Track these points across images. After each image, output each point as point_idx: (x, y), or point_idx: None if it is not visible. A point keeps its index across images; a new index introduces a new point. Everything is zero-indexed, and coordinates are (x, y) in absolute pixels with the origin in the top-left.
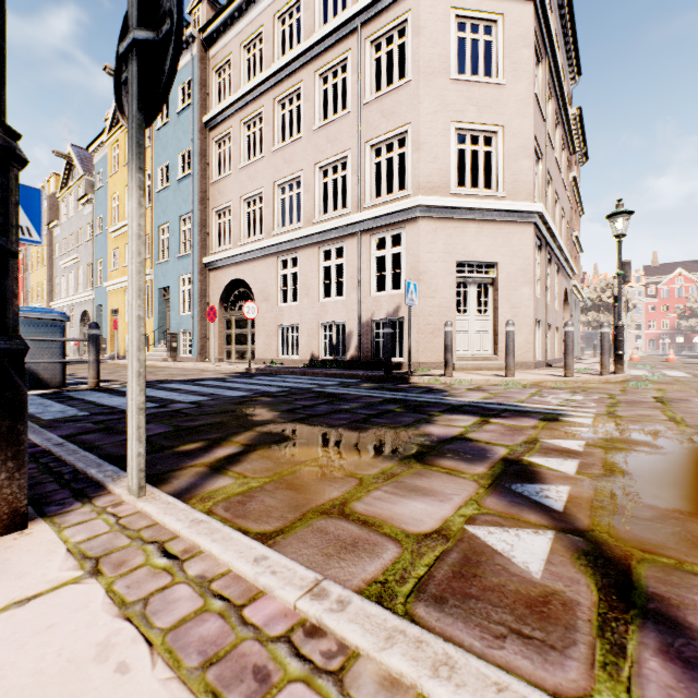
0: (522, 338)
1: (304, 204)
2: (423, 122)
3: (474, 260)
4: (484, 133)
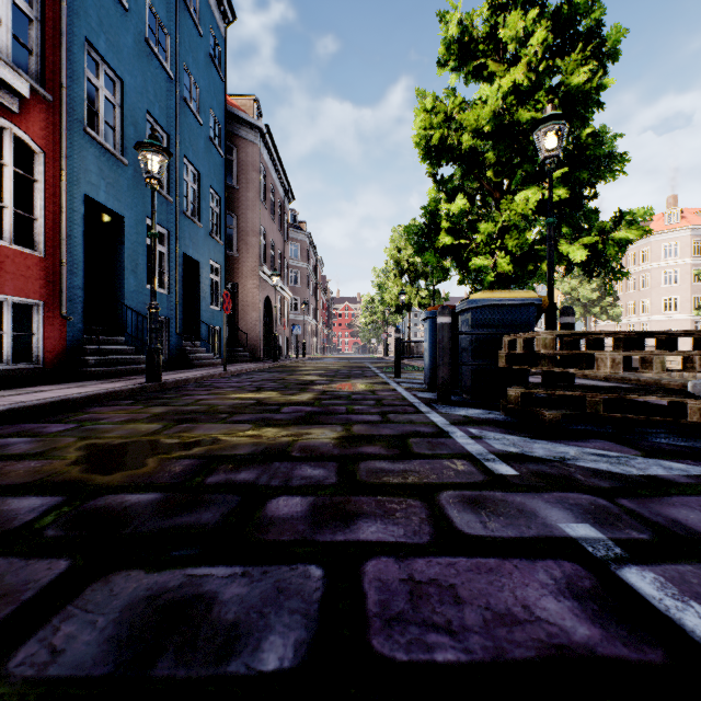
0: (686, 347)
1: (623, 312)
2: (652, 299)
3: (669, 329)
4: (673, 298)
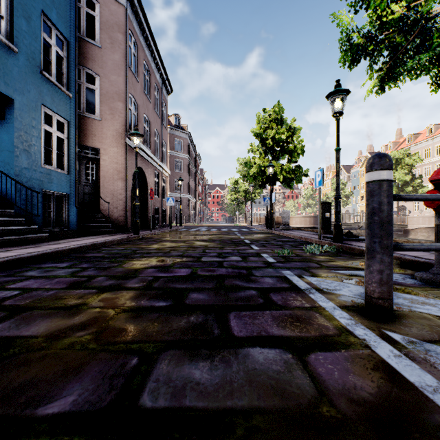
0: None
1: None
2: None
3: None
4: None
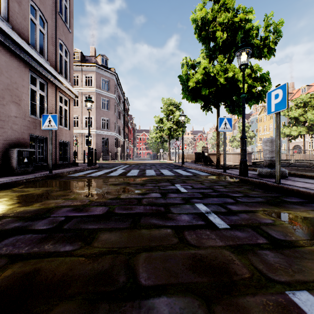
0: None
1: None
2: None
3: None
4: None
